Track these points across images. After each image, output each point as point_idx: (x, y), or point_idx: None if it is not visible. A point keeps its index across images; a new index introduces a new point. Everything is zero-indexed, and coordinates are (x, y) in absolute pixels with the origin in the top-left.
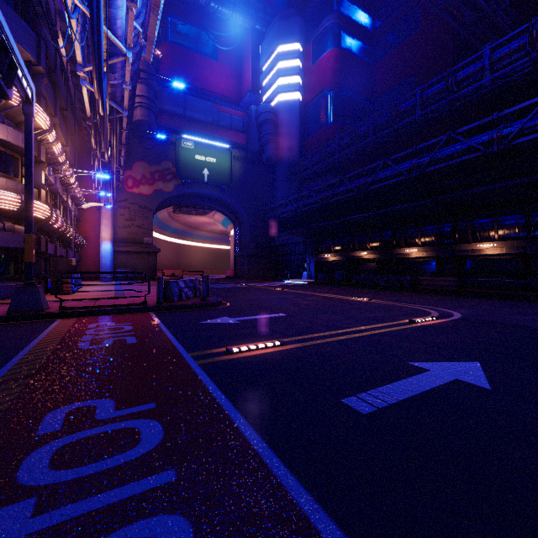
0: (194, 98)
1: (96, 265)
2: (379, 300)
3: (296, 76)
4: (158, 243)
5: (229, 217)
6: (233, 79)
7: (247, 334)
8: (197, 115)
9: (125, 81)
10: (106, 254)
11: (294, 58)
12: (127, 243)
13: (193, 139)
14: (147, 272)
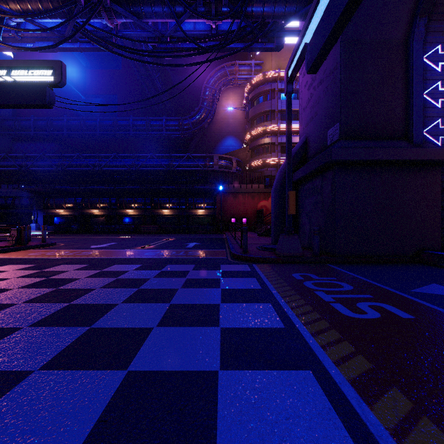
0: None
1: None
2: (135, 237)
3: None
4: None
5: None
6: None
7: (130, 246)
8: None
9: None
10: None
11: None
12: None
13: None
14: None
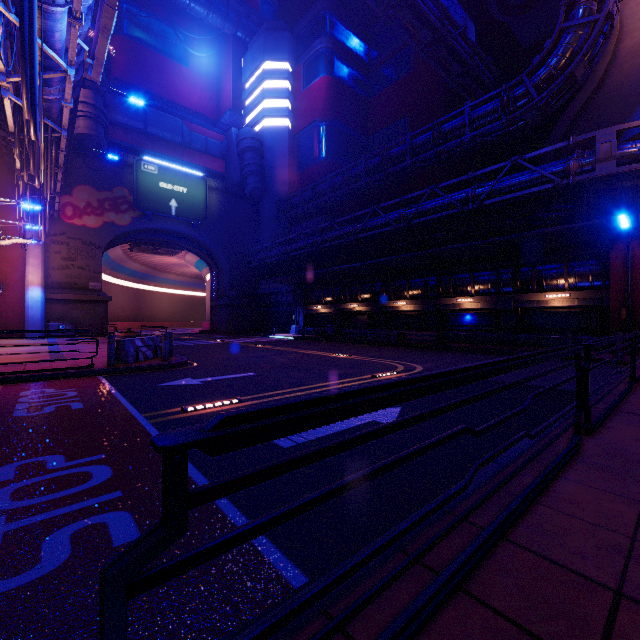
0: (158, 112)
1: (18, 317)
2: (359, 356)
3: (285, 100)
4: (109, 288)
5: (203, 259)
6: (209, 92)
7: (207, 395)
8: (162, 133)
9: (65, 98)
10: (34, 303)
11: (283, 79)
12: (65, 289)
13: (157, 163)
14: (94, 326)
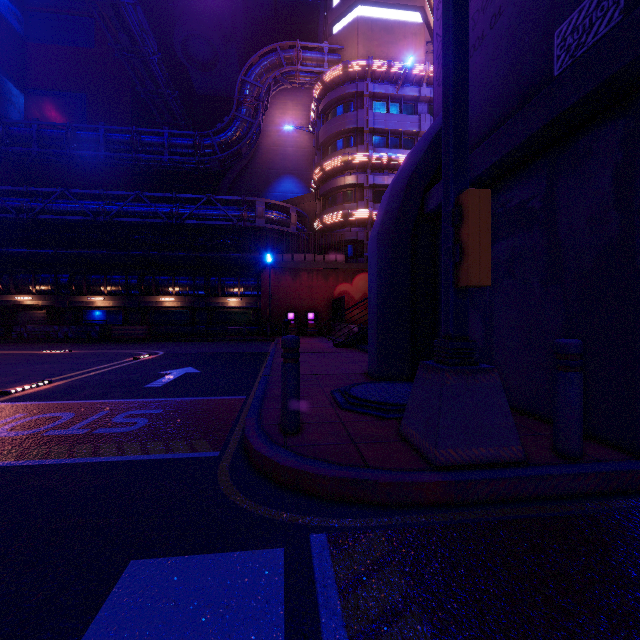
0: None
1: None
2: (81, 350)
3: None
4: None
5: None
6: None
7: None
8: None
9: None
10: None
11: None
12: None
13: None
14: None
